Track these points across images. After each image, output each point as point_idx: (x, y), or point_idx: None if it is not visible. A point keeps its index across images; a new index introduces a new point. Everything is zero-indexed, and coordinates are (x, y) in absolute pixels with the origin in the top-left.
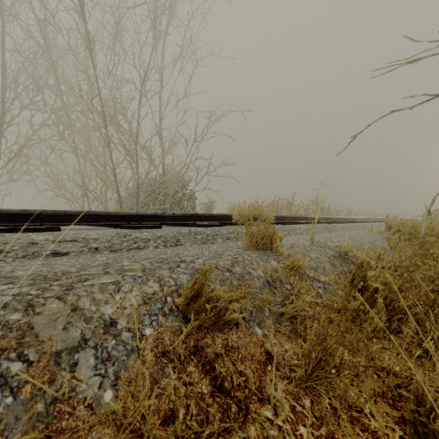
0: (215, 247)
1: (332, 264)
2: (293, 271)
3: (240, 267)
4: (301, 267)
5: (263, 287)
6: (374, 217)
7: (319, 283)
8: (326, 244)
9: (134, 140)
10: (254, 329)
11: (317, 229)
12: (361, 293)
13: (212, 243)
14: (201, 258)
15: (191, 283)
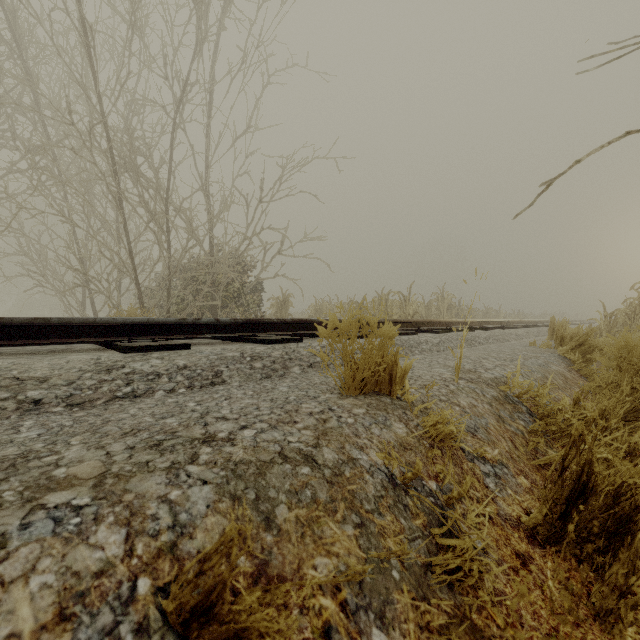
0: (284, 390)
1: (497, 417)
2: (439, 450)
3: (333, 446)
4: (451, 435)
5: (382, 495)
6: (527, 320)
7: (485, 465)
8: (479, 375)
9: (163, 198)
10: (369, 639)
11: (453, 342)
12: (582, 501)
13: (281, 377)
14: (251, 425)
15: (193, 562)
